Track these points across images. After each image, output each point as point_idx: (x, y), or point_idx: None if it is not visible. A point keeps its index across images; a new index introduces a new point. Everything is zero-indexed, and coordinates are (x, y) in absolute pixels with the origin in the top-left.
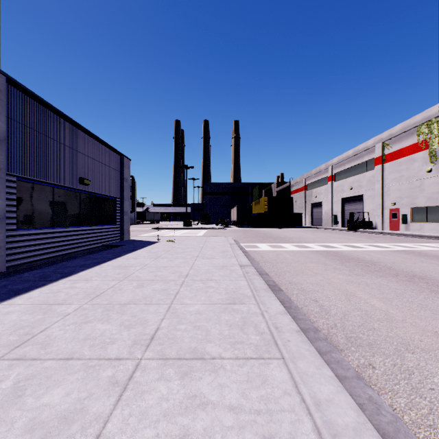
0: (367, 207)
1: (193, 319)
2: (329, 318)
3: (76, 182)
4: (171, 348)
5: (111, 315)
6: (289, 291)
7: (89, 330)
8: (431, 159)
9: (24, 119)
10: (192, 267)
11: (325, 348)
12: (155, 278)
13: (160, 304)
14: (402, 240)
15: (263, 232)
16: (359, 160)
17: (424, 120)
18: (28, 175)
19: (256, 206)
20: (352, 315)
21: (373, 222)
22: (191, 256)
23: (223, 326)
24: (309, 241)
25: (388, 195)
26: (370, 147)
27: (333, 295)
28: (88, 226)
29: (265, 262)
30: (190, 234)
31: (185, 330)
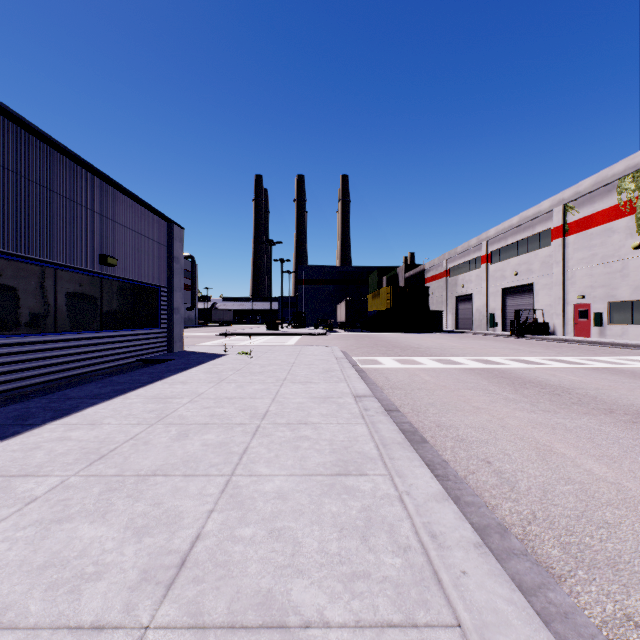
0: (540, 302)
1: (270, 513)
2: (519, 500)
3: (94, 262)
4: (217, 594)
5: (114, 501)
6: (438, 441)
7: (60, 542)
8: (639, 229)
9: (3, 158)
10: (275, 398)
11: (530, 576)
12: (210, 421)
13: (212, 475)
14: (599, 351)
15: (385, 340)
16: (529, 231)
17: (628, 170)
18: (10, 248)
19: (374, 301)
20: (559, 492)
21: (550, 324)
22: (275, 379)
23: (328, 529)
24: (457, 354)
25: (573, 284)
26: (545, 212)
27: (516, 451)
28: (114, 330)
29: (392, 388)
30: (276, 342)
31: (252, 540)
